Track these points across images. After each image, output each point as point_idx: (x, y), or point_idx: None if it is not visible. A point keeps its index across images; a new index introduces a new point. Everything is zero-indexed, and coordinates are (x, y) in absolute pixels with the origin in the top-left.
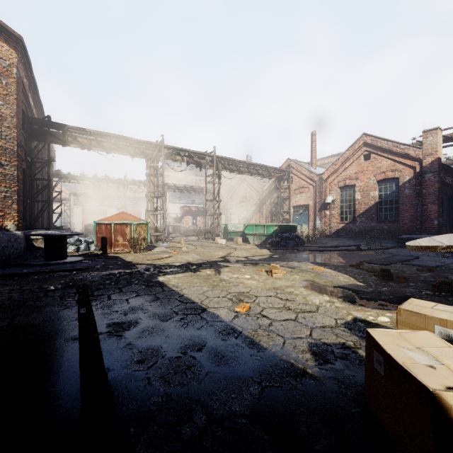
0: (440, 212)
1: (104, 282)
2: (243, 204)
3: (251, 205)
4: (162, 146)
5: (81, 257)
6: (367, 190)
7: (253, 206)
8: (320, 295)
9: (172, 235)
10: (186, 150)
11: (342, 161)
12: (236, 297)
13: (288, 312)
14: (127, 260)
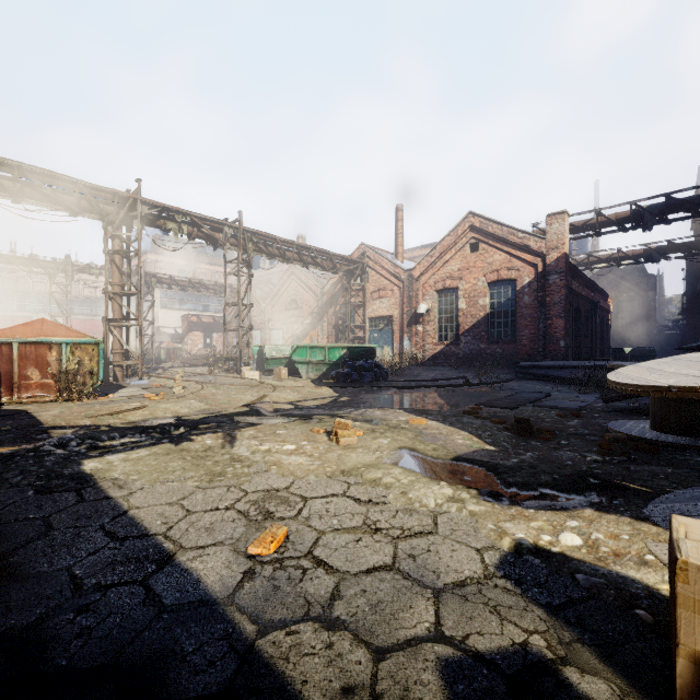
0: (567, 329)
1: None
2: (291, 313)
3: (305, 315)
4: (138, 201)
5: None
6: (475, 296)
7: (308, 317)
8: (433, 484)
9: (166, 364)
10: (187, 212)
11: (441, 252)
12: (259, 506)
13: (375, 540)
14: (41, 419)
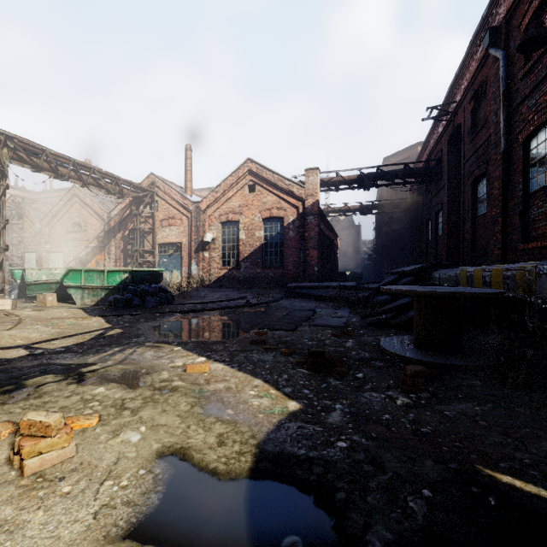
0: (319, 258)
1: None
2: (73, 236)
3: (89, 239)
4: None
5: None
6: (253, 229)
7: (93, 240)
8: None
9: None
10: None
11: (225, 189)
12: None
13: None
14: None
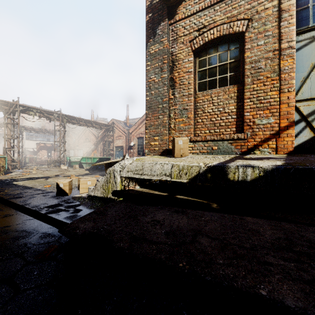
0: None
1: None
2: (86, 143)
3: (91, 144)
4: (18, 105)
5: None
6: None
7: (93, 145)
8: None
9: (28, 164)
10: (38, 109)
11: (138, 124)
12: (48, 185)
13: None
14: None
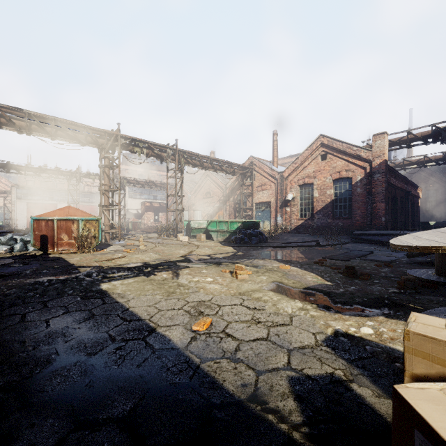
0: (387, 210)
1: (24, 295)
2: (206, 200)
3: (215, 201)
4: (118, 136)
5: (11, 259)
6: (324, 189)
7: (217, 202)
8: (291, 301)
9: (132, 232)
10: (145, 141)
11: (302, 160)
12: (195, 308)
13: (258, 327)
14: (71, 262)
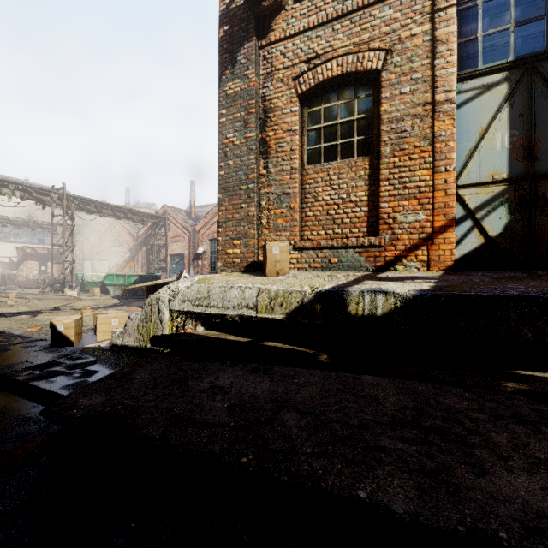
0: None
1: None
2: (115, 248)
3: (125, 251)
4: None
5: None
6: None
7: (128, 252)
8: None
9: (0, 288)
10: (19, 183)
11: (212, 216)
12: (36, 326)
13: None
14: None
